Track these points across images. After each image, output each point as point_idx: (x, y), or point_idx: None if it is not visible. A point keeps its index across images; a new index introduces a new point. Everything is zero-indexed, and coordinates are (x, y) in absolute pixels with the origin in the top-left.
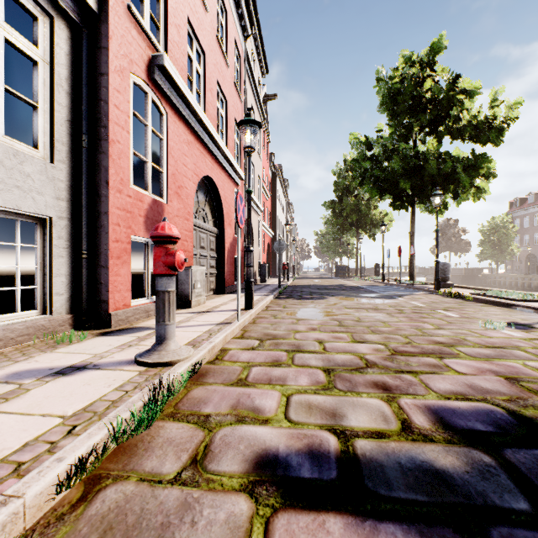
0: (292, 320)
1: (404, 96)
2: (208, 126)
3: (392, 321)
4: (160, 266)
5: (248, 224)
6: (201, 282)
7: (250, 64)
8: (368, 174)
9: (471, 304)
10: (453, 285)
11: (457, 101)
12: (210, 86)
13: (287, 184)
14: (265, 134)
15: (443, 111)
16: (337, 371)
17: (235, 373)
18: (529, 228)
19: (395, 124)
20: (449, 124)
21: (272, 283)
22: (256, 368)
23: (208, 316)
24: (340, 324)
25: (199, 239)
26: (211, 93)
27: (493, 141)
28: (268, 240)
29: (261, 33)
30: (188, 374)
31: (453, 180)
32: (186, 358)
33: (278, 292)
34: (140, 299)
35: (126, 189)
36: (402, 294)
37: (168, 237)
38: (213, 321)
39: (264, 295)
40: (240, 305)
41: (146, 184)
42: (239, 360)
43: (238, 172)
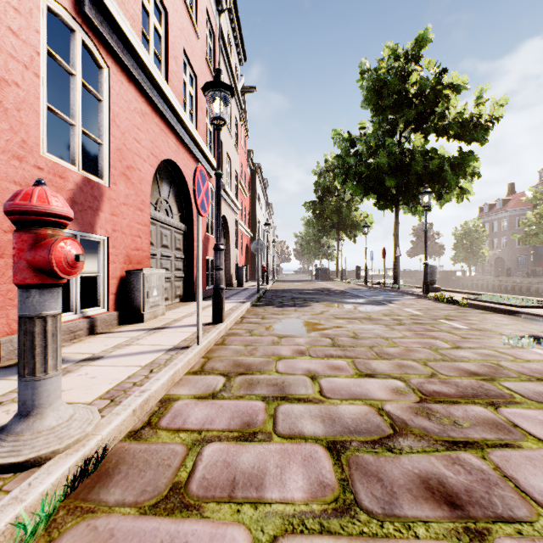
0: (272, 338)
1: (390, 89)
2: (169, 97)
3: (395, 337)
4: (23, 269)
5: (217, 216)
6: (158, 288)
7: (225, 44)
8: (352, 171)
9: (469, 311)
10: (440, 288)
11: (444, 96)
12: (174, 52)
13: (267, 184)
14: (243, 129)
15: (429, 106)
16: (350, 447)
17: (170, 466)
18: (497, 232)
19: (379, 120)
20: (433, 122)
21: (250, 287)
22: (212, 448)
23: (160, 335)
24: (333, 344)
25: (160, 237)
26: (175, 62)
27: (478, 140)
28: (247, 241)
29: (237, 13)
30: (49, 505)
31: (439, 179)
32: (74, 443)
33: (256, 298)
34: (62, 315)
35: (33, 157)
36: (390, 299)
37: (38, 213)
38: (165, 344)
39: (240, 302)
40: (209, 317)
41: (73, 156)
42: (187, 425)
43: (210, 161)
